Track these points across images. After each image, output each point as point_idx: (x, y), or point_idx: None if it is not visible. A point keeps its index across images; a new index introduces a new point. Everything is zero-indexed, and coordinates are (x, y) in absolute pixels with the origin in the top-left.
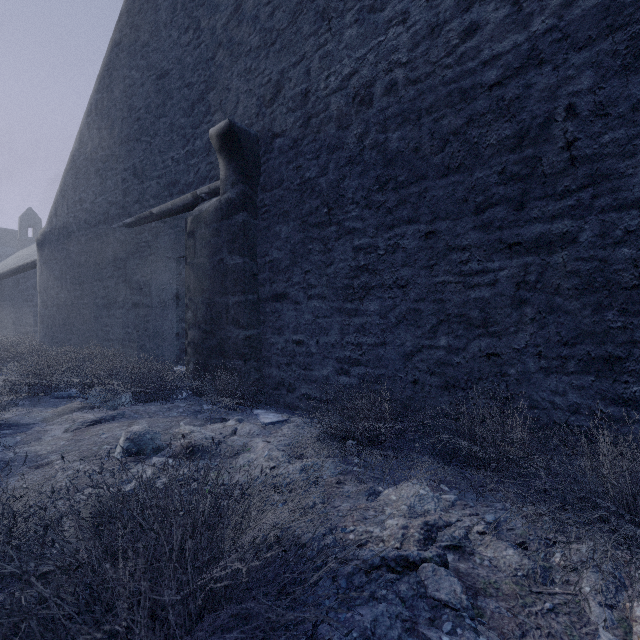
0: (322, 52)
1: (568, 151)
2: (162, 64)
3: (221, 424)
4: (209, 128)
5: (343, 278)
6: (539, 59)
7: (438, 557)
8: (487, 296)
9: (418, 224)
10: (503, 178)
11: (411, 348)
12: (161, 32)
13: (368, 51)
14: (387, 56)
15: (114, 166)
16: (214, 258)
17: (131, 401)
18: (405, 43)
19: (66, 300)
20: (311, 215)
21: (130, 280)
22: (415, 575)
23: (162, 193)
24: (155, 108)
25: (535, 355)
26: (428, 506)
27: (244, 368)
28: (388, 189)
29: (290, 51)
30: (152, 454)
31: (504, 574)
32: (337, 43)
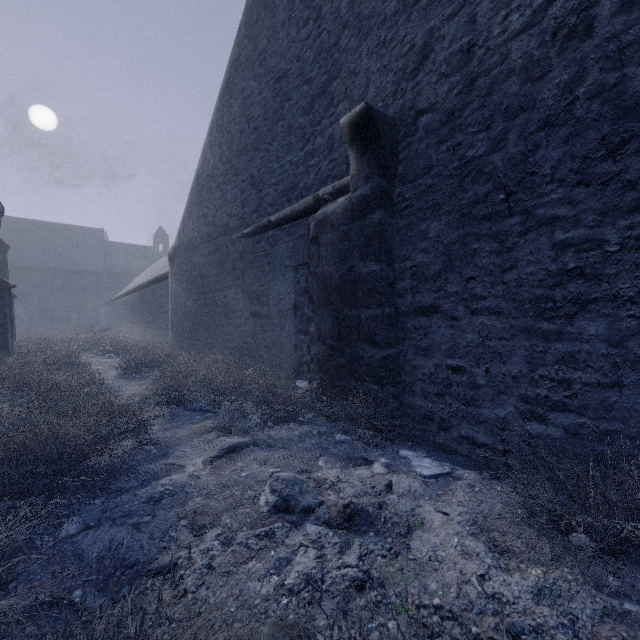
0: None
1: None
2: (280, 66)
3: (366, 468)
4: (332, 122)
5: (534, 287)
6: None
7: None
8: None
9: None
10: None
11: None
12: (279, 34)
13: None
14: None
15: (233, 179)
16: (343, 265)
17: (260, 424)
18: None
19: (192, 308)
20: (476, 205)
21: (248, 290)
22: None
23: (280, 200)
24: (272, 113)
25: None
26: None
27: (381, 394)
28: (627, 152)
29: (443, 2)
30: (303, 514)
31: None
32: None
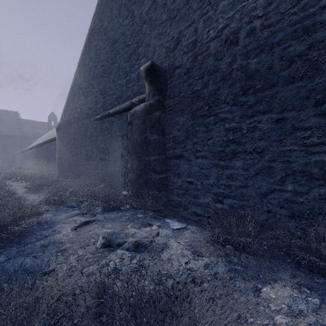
0: (205, 17)
1: None
2: (114, 36)
3: (149, 228)
4: (138, 67)
5: (218, 147)
6: None
7: None
8: (325, 159)
9: (271, 114)
10: None
11: (266, 190)
12: (114, 20)
13: (235, 12)
14: (248, 13)
15: (91, 90)
16: (142, 136)
17: (102, 211)
18: (261, 4)
19: (69, 156)
20: (198, 111)
21: (98, 146)
22: None
23: (114, 102)
24: (111, 59)
25: None
26: (301, 306)
27: (159, 195)
28: (249, 93)
29: (185, 20)
30: (116, 247)
31: None
32: (214, 11)
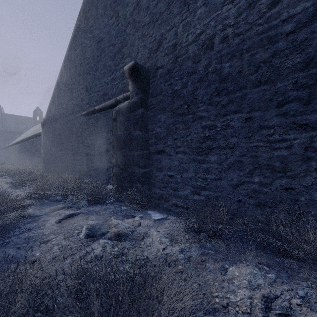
0: (184, 22)
1: None
2: (100, 35)
3: (132, 219)
4: (123, 66)
5: (196, 143)
6: None
7: None
8: (285, 154)
9: (241, 113)
10: (296, 86)
11: (236, 182)
12: (99, 19)
13: (211, 20)
14: (222, 21)
15: (76, 86)
16: (126, 132)
17: (86, 204)
18: (233, 13)
19: (54, 151)
20: (178, 109)
21: (84, 142)
22: None
23: (100, 99)
24: (96, 57)
25: None
26: (259, 281)
27: (142, 188)
28: (222, 94)
29: (166, 23)
30: (99, 237)
31: None
32: (192, 17)
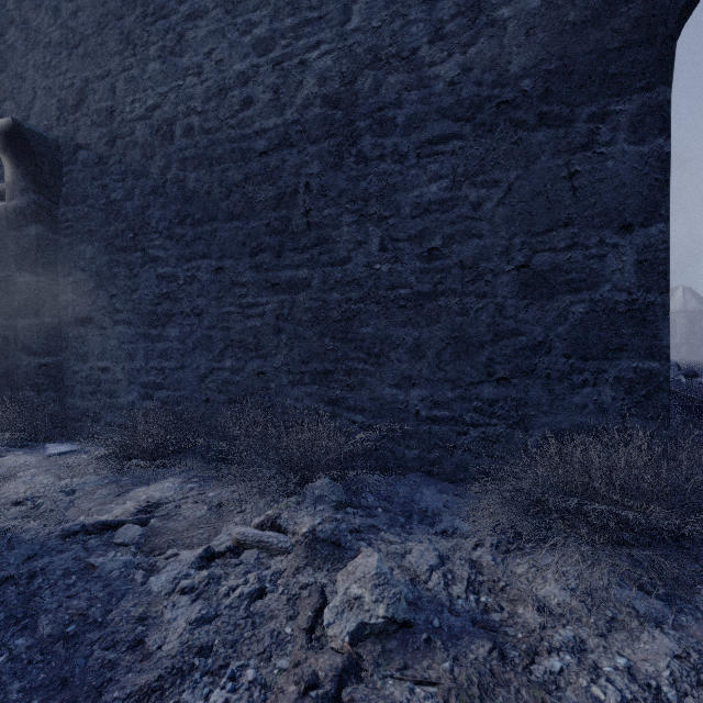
0: (127, 75)
1: (306, 217)
2: None
3: None
4: None
5: (148, 304)
6: (290, 142)
7: (138, 519)
8: (258, 325)
9: (210, 260)
10: (269, 230)
11: (205, 370)
12: None
13: (170, 90)
14: (186, 101)
15: None
16: None
17: None
18: (200, 94)
19: None
20: (117, 238)
21: None
22: (110, 533)
23: None
24: None
25: (287, 372)
26: (168, 494)
27: (37, 400)
28: (187, 224)
29: (95, 61)
30: None
31: (188, 522)
32: (142, 71)
